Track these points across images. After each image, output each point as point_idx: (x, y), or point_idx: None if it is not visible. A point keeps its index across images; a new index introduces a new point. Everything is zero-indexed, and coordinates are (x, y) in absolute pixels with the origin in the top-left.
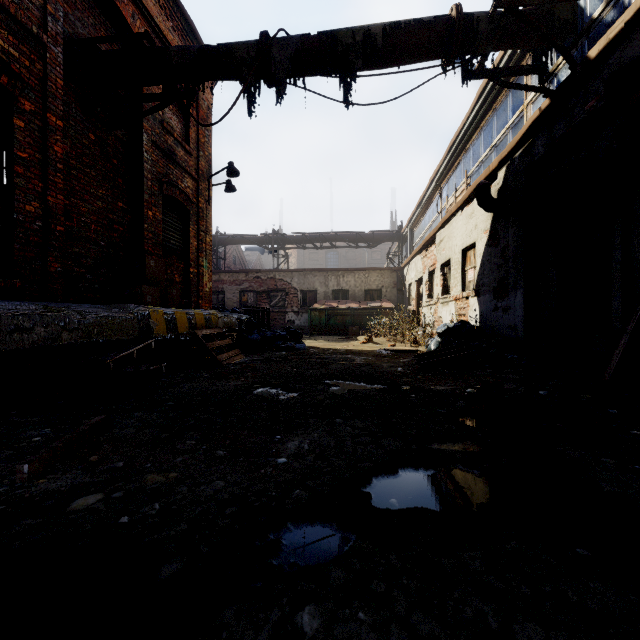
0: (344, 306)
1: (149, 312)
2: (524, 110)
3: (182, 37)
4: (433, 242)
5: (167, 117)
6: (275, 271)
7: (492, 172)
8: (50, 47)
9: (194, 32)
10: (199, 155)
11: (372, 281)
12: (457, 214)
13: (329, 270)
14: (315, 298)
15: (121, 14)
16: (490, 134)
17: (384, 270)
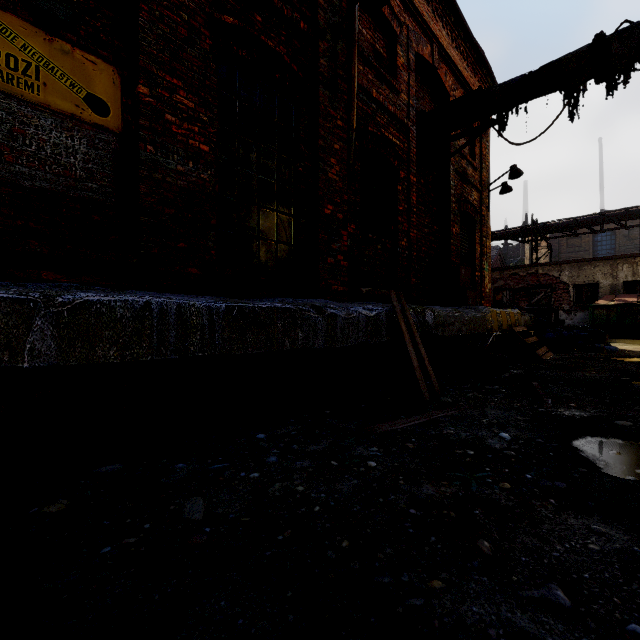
0: None
1: (490, 312)
2: None
3: (472, 68)
4: None
5: (460, 144)
6: (537, 265)
7: None
8: (410, 129)
9: (482, 58)
10: (481, 167)
11: None
12: None
13: (619, 257)
14: (595, 293)
15: (439, 78)
16: None
17: None
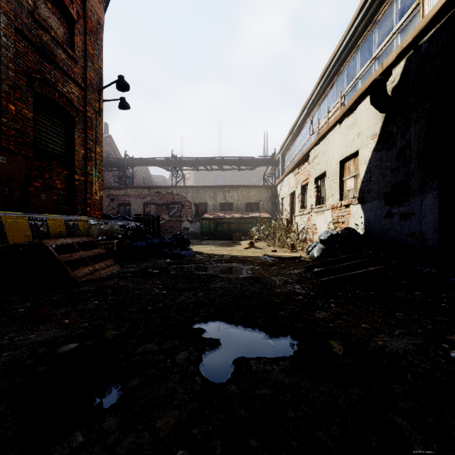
0: (229, 216)
1: None
2: (420, 4)
3: None
4: (306, 160)
5: (43, 14)
6: (173, 187)
7: (384, 72)
8: None
9: None
10: (87, 65)
11: (252, 196)
12: (334, 128)
13: (217, 187)
14: (206, 209)
15: None
16: (369, 48)
17: (261, 187)
